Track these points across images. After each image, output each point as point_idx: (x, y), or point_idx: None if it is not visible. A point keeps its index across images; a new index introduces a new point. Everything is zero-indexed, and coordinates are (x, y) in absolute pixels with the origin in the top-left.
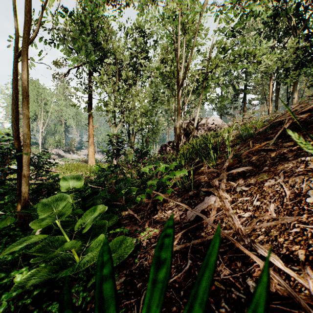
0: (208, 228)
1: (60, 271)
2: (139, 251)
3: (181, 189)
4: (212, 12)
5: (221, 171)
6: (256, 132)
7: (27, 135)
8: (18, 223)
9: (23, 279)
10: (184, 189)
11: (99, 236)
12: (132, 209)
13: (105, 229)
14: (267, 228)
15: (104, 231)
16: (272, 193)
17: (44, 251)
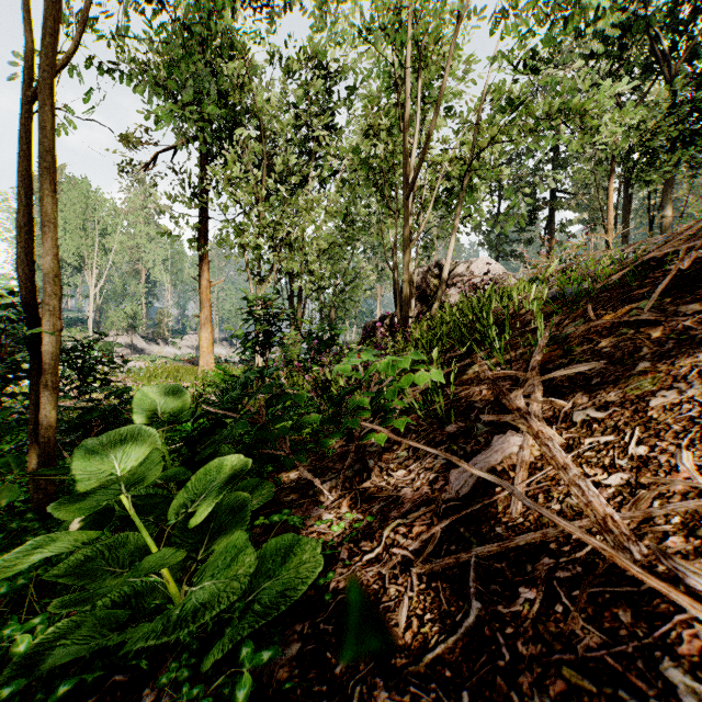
0: (513, 514)
1: (131, 624)
2: (333, 573)
3: (423, 418)
4: (483, 17)
5: (528, 374)
6: (599, 285)
7: (53, 288)
8: (33, 500)
9: (34, 647)
10: (432, 418)
11: (230, 536)
12: (306, 468)
13: (246, 515)
14: (687, 515)
15: (244, 520)
16: (677, 425)
17: (91, 572)
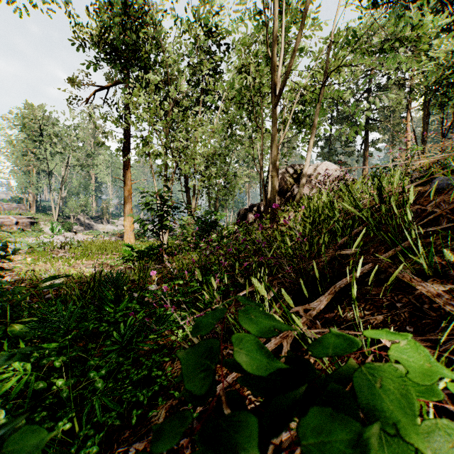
0: None
1: None
2: None
3: None
4: None
5: None
6: None
7: None
8: None
9: None
10: None
11: None
12: None
13: None
14: None
15: None
16: None
17: None
